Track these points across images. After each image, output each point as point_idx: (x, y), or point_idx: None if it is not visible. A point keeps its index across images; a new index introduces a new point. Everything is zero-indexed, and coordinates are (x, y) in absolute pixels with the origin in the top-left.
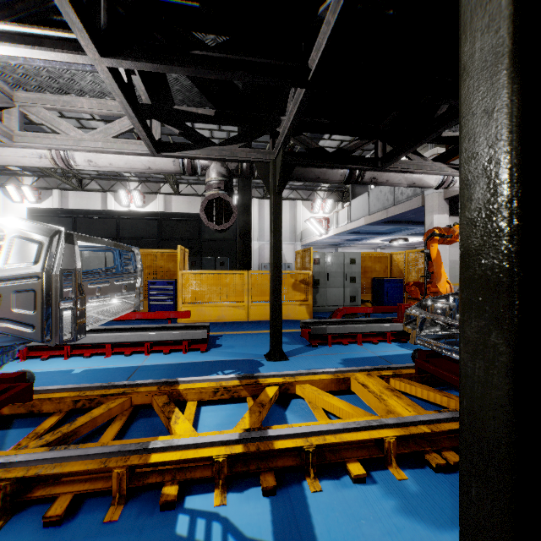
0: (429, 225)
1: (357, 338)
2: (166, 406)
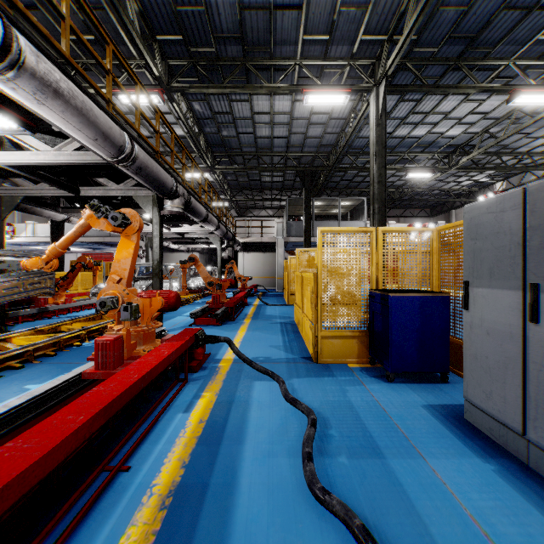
0: None
1: None
2: None
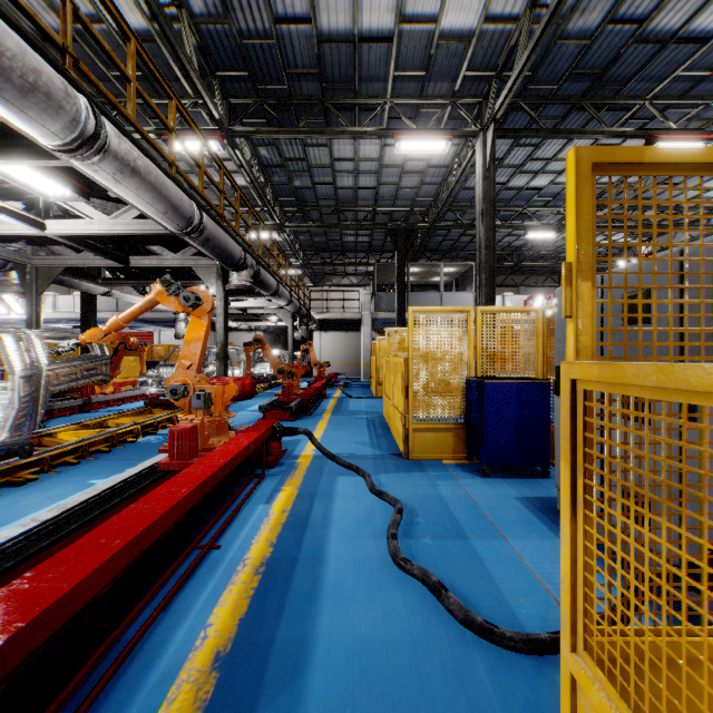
0: None
1: None
2: None
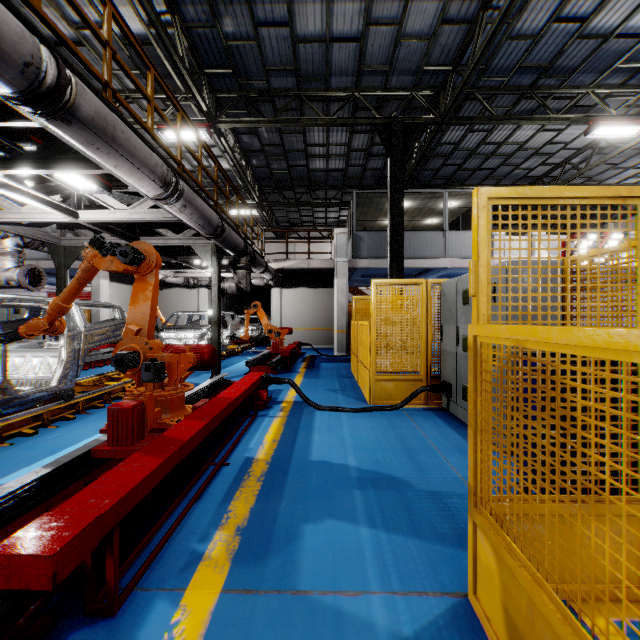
0: (97, 286)
1: (93, 365)
2: (91, 385)
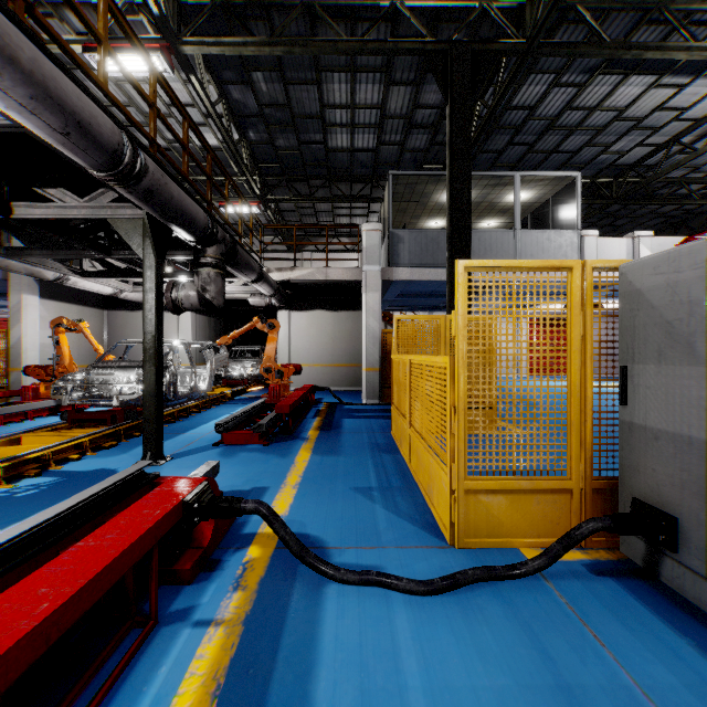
0: (18, 304)
1: None
2: None
